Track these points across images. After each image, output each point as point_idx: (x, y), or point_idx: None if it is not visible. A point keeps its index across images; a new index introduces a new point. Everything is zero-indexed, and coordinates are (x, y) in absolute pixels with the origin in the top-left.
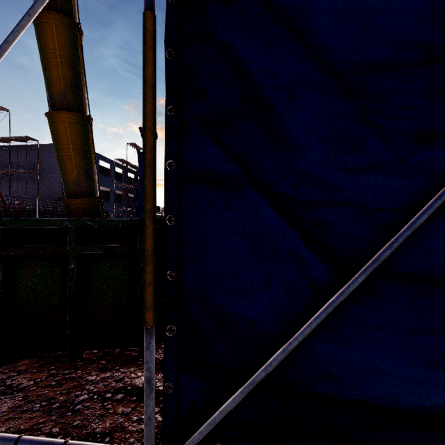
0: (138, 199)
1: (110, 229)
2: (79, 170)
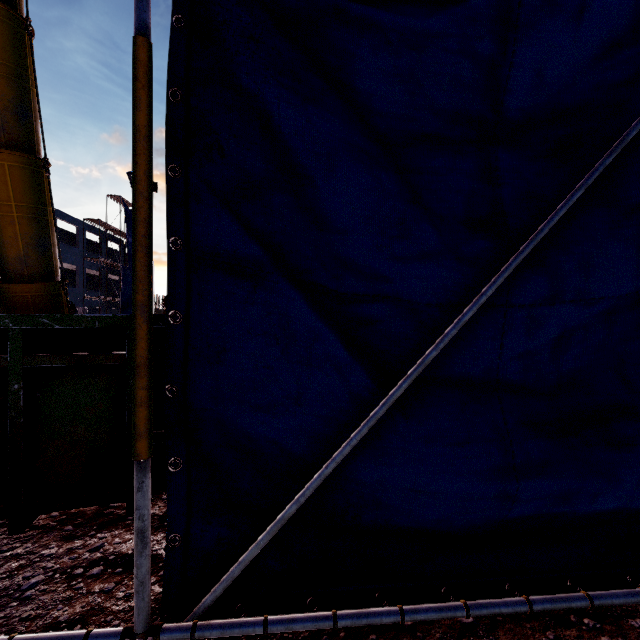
0: (126, 283)
1: (80, 329)
2: (27, 239)
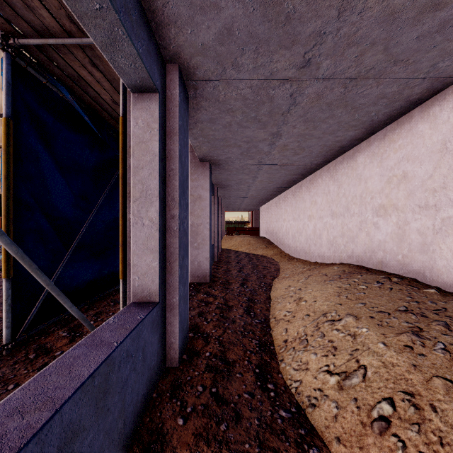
0: None
1: None
2: None
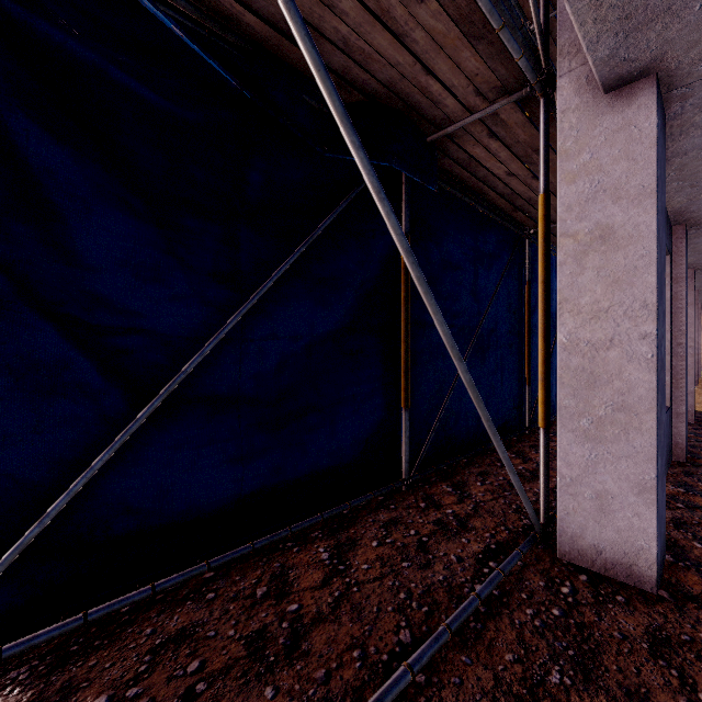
0: None
1: None
2: None
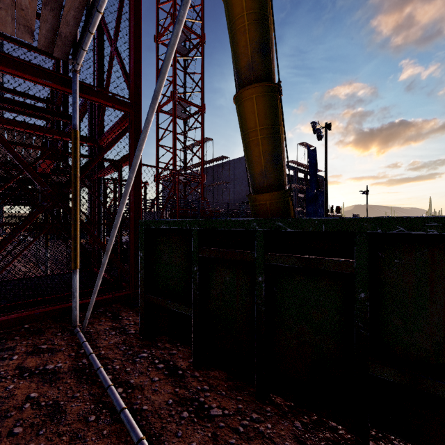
0: (308, 198)
1: (306, 232)
2: (266, 156)
